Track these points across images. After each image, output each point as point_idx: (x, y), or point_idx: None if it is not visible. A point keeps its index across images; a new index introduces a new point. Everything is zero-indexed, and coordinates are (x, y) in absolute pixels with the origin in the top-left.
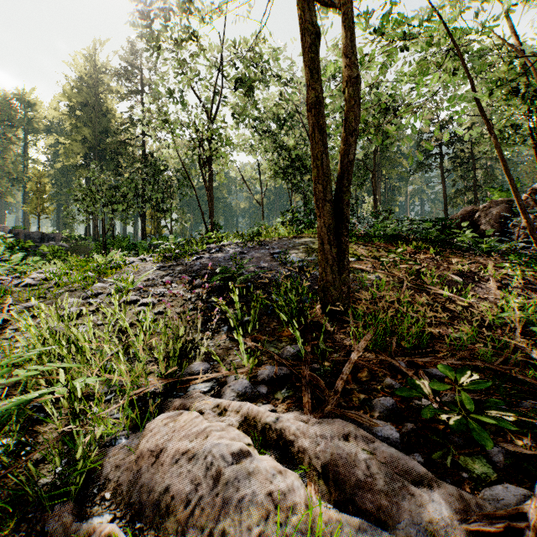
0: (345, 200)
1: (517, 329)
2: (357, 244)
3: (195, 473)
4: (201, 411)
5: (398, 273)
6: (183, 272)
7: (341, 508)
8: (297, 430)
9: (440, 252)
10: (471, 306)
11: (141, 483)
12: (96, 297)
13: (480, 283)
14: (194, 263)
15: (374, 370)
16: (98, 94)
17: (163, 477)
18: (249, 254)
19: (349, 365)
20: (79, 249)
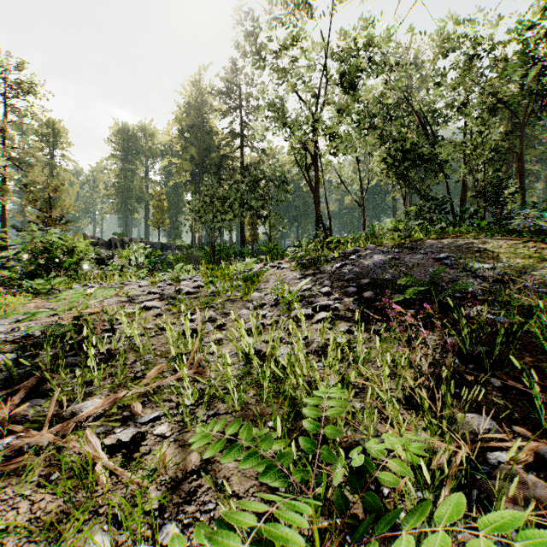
0: None
1: None
2: None
3: None
4: None
5: None
6: (335, 281)
7: None
8: None
9: None
10: None
11: None
12: (261, 308)
13: None
14: (341, 271)
15: None
16: (202, 115)
17: None
18: (405, 260)
19: None
20: (189, 257)
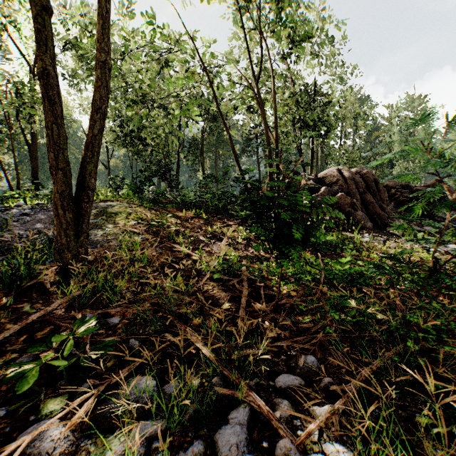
0: (88, 169)
1: (206, 276)
2: (152, 209)
3: None
4: None
5: (164, 235)
6: None
7: None
8: None
9: (210, 217)
10: (200, 260)
11: None
12: None
13: (221, 241)
14: None
15: (60, 326)
16: None
17: None
18: (32, 216)
19: (19, 326)
20: None
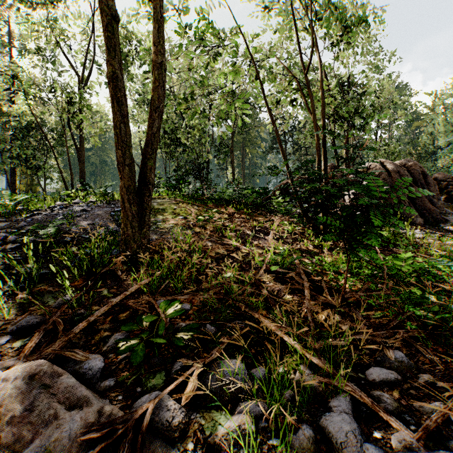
0: (149, 165)
1: (263, 268)
2: (194, 205)
3: None
4: None
5: (211, 229)
6: (6, 228)
7: None
8: None
9: (251, 212)
10: (250, 253)
11: None
12: None
13: (266, 235)
14: (25, 220)
15: (138, 309)
16: None
17: None
18: (91, 212)
19: (106, 307)
20: None
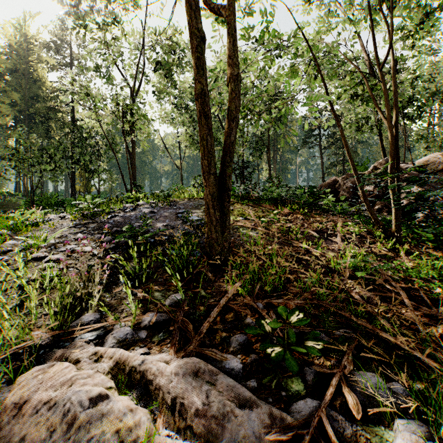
0: (227, 173)
1: (347, 274)
2: (248, 206)
3: (52, 420)
4: (78, 360)
5: (274, 230)
6: (96, 229)
7: (181, 434)
8: (158, 370)
9: (307, 212)
10: (322, 256)
11: (0, 435)
12: (6, 254)
13: (331, 237)
14: (108, 221)
15: (239, 311)
16: (29, 62)
17: (22, 427)
18: (158, 213)
19: (217, 309)
20: (8, 204)
